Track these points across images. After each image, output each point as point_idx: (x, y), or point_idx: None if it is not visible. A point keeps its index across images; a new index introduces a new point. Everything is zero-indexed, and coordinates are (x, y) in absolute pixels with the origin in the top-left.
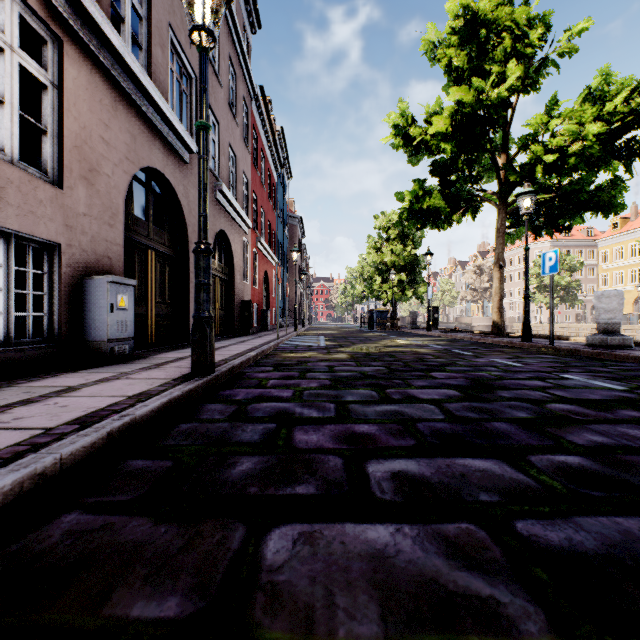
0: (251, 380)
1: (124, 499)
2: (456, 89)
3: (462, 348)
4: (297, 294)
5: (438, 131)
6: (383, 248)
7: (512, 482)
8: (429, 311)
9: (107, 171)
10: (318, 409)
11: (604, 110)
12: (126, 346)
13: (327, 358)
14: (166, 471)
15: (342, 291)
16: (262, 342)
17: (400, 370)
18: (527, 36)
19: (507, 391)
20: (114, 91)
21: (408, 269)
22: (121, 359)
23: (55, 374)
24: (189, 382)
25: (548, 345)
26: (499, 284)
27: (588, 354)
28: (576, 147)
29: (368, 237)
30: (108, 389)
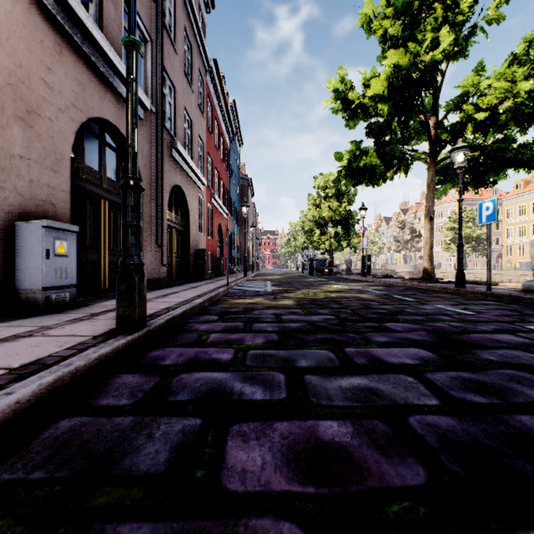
0: (190, 334)
1: None
2: (394, 52)
3: (401, 293)
4: (247, 245)
5: (376, 93)
6: (321, 205)
7: None
8: (363, 259)
9: (50, 115)
10: (264, 385)
11: None
12: (66, 294)
13: (274, 305)
14: None
15: (286, 242)
16: (212, 288)
17: (351, 320)
18: (458, 5)
19: (488, 351)
20: (58, 35)
21: (343, 223)
22: (60, 307)
23: None
24: (107, 343)
25: (485, 291)
26: (429, 234)
27: (530, 300)
28: (507, 105)
29: (308, 195)
30: None
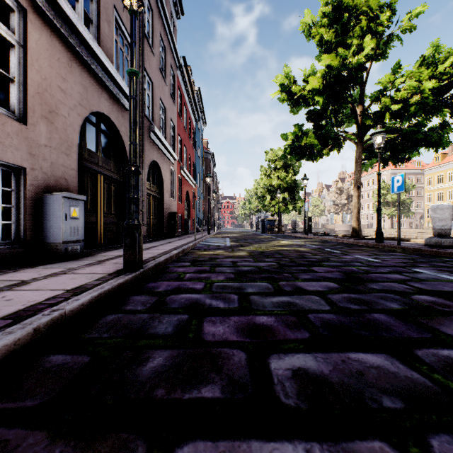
0: (172, 274)
1: (30, 405)
2: (327, 56)
3: (332, 247)
4: (210, 208)
5: (313, 88)
6: (272, 175)
7: (409, 382)
8: (305, 220)
9: (64, 113)
10: (224, 300)
11: (437, 71)
12: (78, 246)
13: (231, 255)
14: (81, 368)
15: (242, 206)
16: (183, 243)
17: (288, 265)
18: (378, 18)
19: (375, 283)
20: (70, 53)
21: (289, 190)
22: (74, 256)
23: (17, 269)
24: (120, 277)
25: (396, 245)
26: (357, 200)
27: (428, 252)
28: (415, 99)
29: (261, 167)
30: (53, 283)
